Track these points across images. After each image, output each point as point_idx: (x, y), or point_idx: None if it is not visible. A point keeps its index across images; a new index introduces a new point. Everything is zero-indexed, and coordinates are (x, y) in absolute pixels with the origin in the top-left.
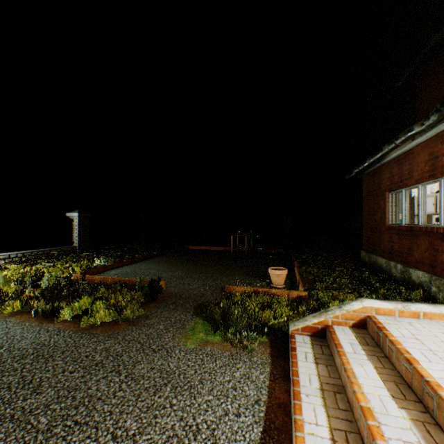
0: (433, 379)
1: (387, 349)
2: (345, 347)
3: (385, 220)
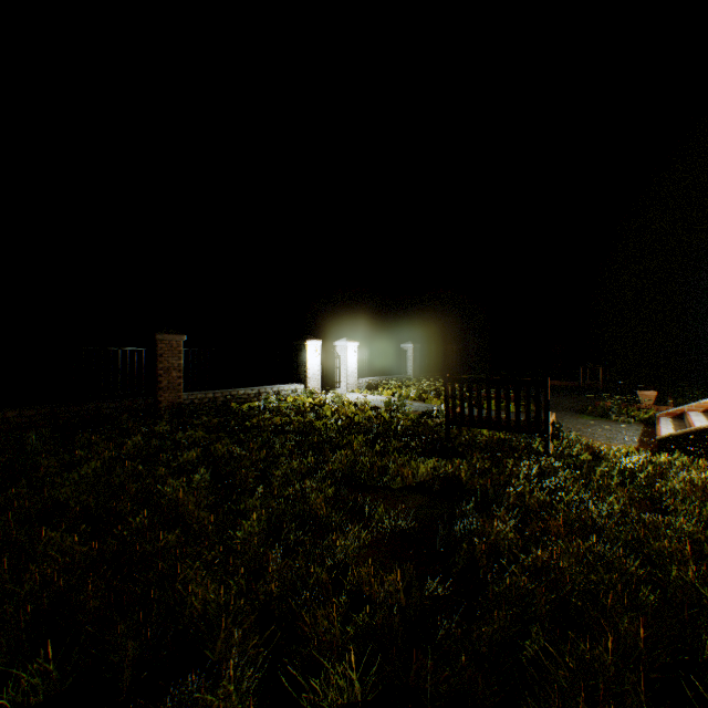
0: None
1: None
2: (690, 414)
3: None
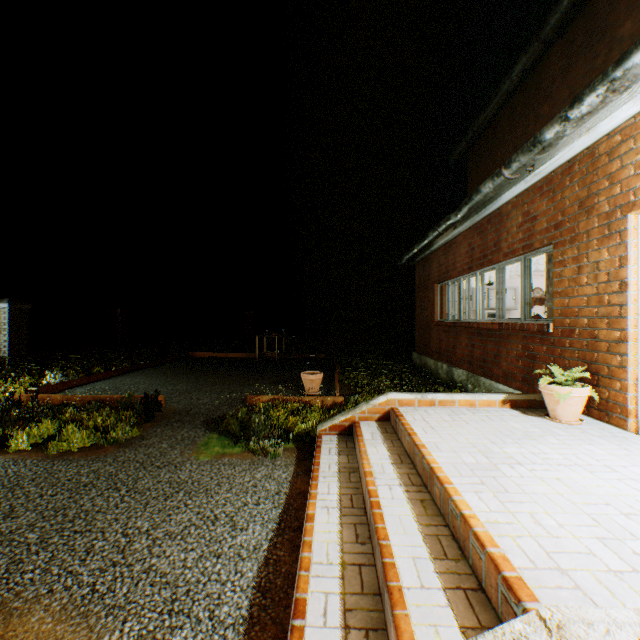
0: (422, 442)
1: (400, 432)
2: (365, 436)
3: (434, 315)
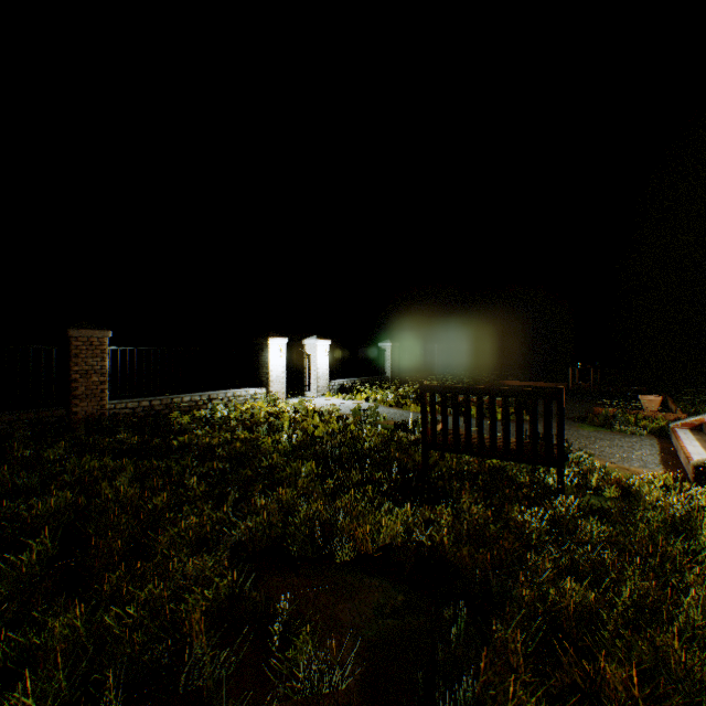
0: None
1: None
2: None
3: None
